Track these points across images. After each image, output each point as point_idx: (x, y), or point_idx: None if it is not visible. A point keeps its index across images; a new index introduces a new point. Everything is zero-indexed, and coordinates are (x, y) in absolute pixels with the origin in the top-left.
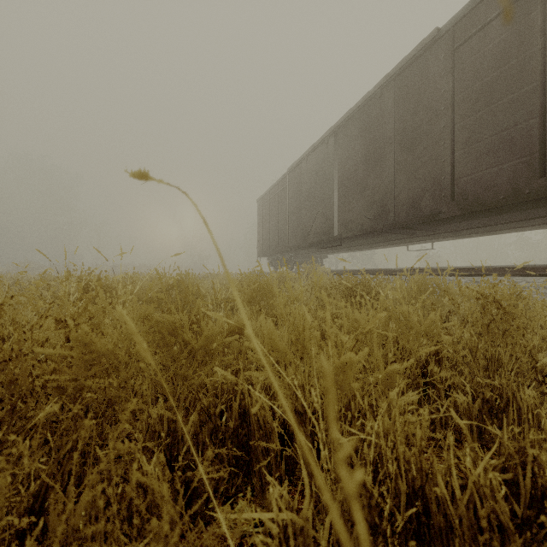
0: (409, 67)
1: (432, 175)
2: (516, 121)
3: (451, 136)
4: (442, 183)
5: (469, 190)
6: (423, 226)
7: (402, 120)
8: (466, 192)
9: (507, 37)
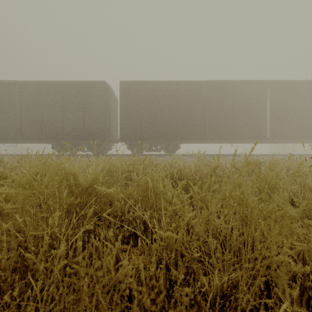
0: (5, 84)
1: (14, 125)
2: (37, 120)
3: (20, 115)
4: (17, 128)
5: (26, 133)
6: (11, 139)
7: (2, 101)
8: (25, 133)
9: (35, 98)
